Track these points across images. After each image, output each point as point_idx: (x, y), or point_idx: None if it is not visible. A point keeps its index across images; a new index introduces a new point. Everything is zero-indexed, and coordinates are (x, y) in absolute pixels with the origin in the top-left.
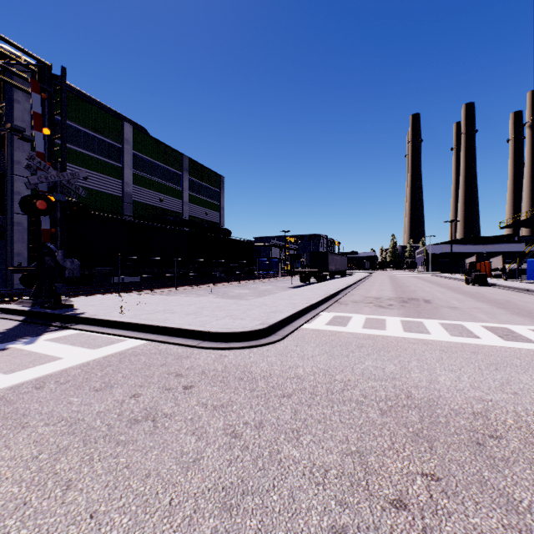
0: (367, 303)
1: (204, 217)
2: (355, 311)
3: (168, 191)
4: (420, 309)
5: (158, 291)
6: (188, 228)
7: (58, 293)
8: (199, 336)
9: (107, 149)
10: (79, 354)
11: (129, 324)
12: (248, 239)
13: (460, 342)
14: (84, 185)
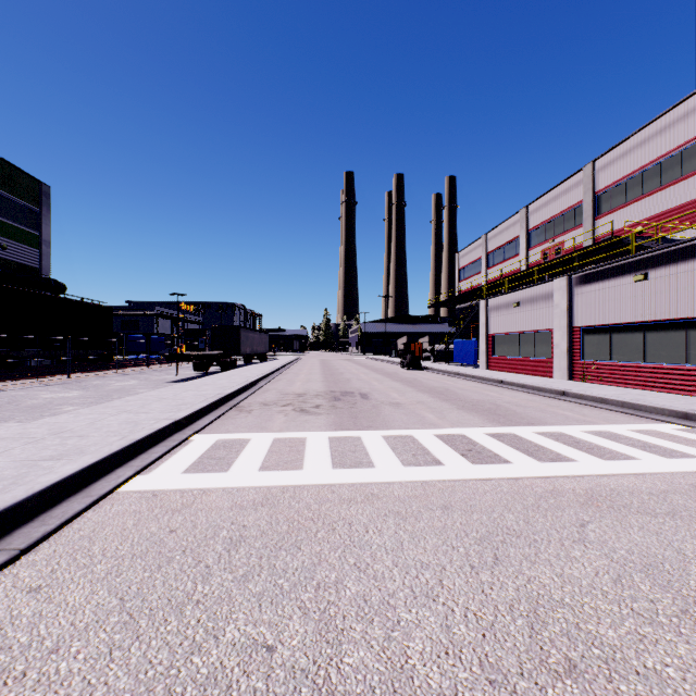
0: (284, 405)
1: None
2: (259, 426)
3: None
4: (357, 410)
5: None
6: None
7: None
8: None
9: None
10: None
11: None
12: (100, 301)
13: (421, 481)
14: None
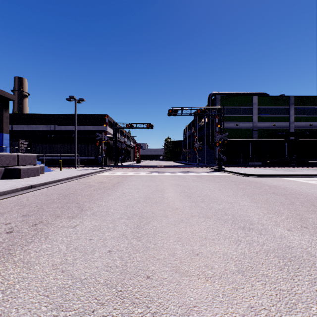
0: None
1: (308, 127)
2: None
3: (278, 119)
4: None
5: (258, 168)
6: (292, 136)
7: (221, 165)
8: (241, 174)
9: (245, 111)
10: (219, 174)
11: (231, 172)
12: None
13: None
14: (236, 128)
